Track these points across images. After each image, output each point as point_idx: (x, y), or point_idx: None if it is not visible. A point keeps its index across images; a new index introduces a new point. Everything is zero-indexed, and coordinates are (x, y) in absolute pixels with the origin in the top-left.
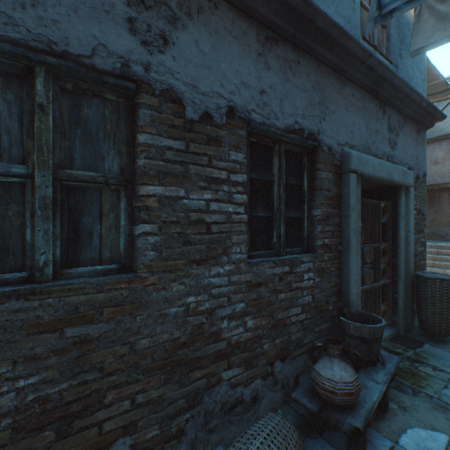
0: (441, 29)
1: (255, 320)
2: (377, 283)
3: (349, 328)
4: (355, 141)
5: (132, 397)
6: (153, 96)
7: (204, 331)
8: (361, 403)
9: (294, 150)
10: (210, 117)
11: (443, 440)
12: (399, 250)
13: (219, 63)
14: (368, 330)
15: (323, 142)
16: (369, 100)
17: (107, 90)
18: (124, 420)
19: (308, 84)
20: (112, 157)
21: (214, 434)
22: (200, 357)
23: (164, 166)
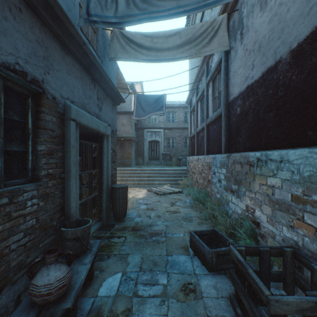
0: (122, 53)
1: None
2: (91, 196)
3: (68, 234)
4: (75, 99)
5: None
6: None
7: None
8: (73, 286)
9: (17, 89)
10: None
11: (120, 276)
12: (103, 173)
13: None
14: (81, 231)
15: (48, 91)
16: (85, 74)
17: None
18: None
19: (32, 36)
20: None
21: None
22: None
23: None
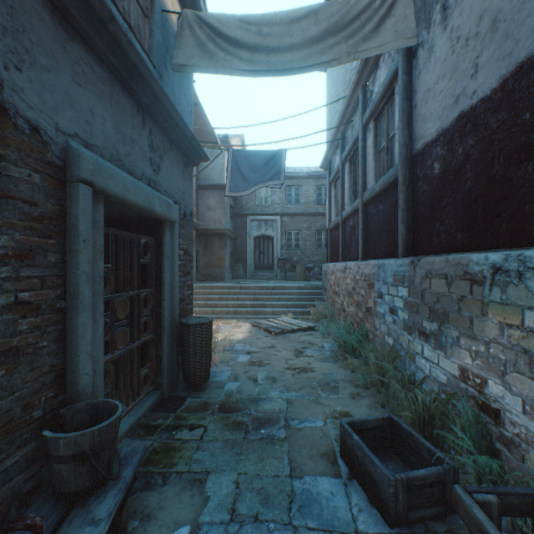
0: (200, 57)
1: None
2: (137, 343)
3: (58, 446)
4: (96, 140)
5: None
6: None
7: None
8: None
9: None
10: None
11: None
12: (164, 297)
13: None
14: (91, 438)
15: (16, 109)
16: (122, 92)
17: None
18: None
19: None
20: None
21: None
22: None
23: None
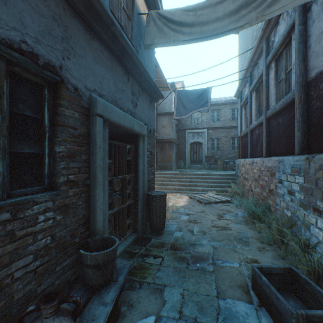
0: (159, 37)
1: None
2: (125, 205)
3: (87, 259)
4: (104, 92)
5: None
6: None
7: None
8: None
9: (29, 76)
10: None
11: (152, 322)
12: (139, 179)
13: None
14: (102, 256)
15: (67, 80)
16: (117, 64)
17: None
18: None
19: (45, 10)
20: None
21: None
22: None
23: None
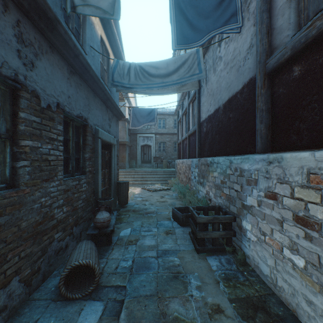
0: None
1: (67, 208)
2: (105, 188)
3: (102, 203)
4: (99, 123)
5: (19, 254)
6: (28, 93)
7: (48, 215)
8: (111, 225)
9: (78, 125)
10: (50, 107)
11: (130, 229)
12: (112, 172)
13: (54, 80)
14: (109, 202)
15: (89, 123)
16: (103, 105)
17: (1, 83)
18: (16, 268)
19: (84, 95)
20: (2, 121)
21: (52, 267)
22: (46, 229)
23: (32, 130)
